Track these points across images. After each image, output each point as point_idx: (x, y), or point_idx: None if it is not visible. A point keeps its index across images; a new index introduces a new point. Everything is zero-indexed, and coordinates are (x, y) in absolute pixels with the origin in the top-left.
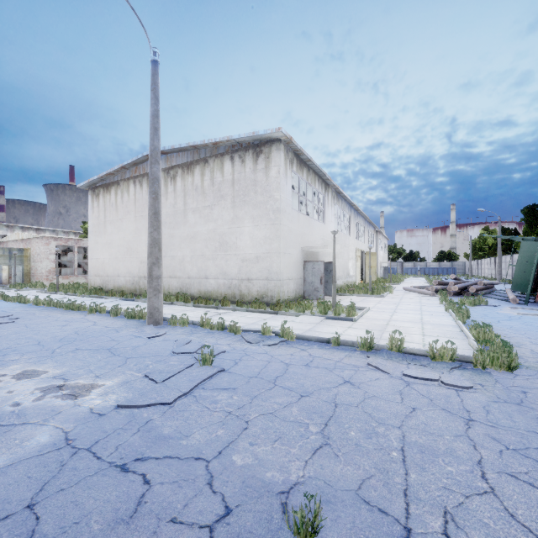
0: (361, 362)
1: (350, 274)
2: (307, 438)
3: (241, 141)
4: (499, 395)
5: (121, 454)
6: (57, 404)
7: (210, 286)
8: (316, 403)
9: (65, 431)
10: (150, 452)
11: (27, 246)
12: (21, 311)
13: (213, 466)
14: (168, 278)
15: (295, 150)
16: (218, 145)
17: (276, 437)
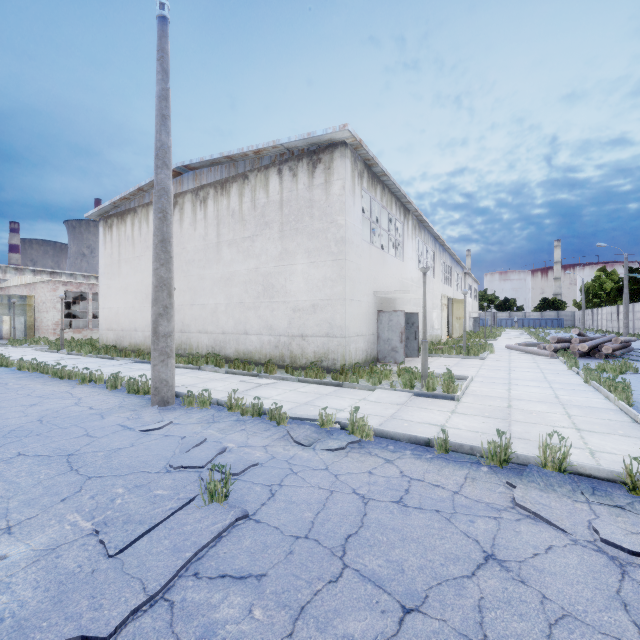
0: (500, 496)
1: (435, 327)
2: None
3: (292, 147)
4: None
5: None
6: None
7: (251, 344)
8: None
9: None
10: None
11: (31, 293)
12: None
13: None
14: (197, 334)
15: (366, 158)
16: (262, 155)
17: None
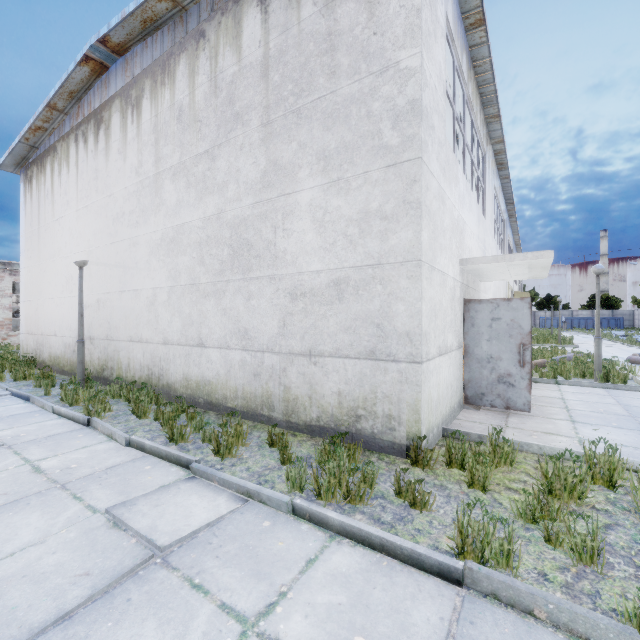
0: None
1: None
2: None
3: None
4: None
5: None
6: None
7: (209, 367)
8: None
9: None
10: None
11: None
12: None
13: None
14: (127, 342)
15: None
16: None
17: None
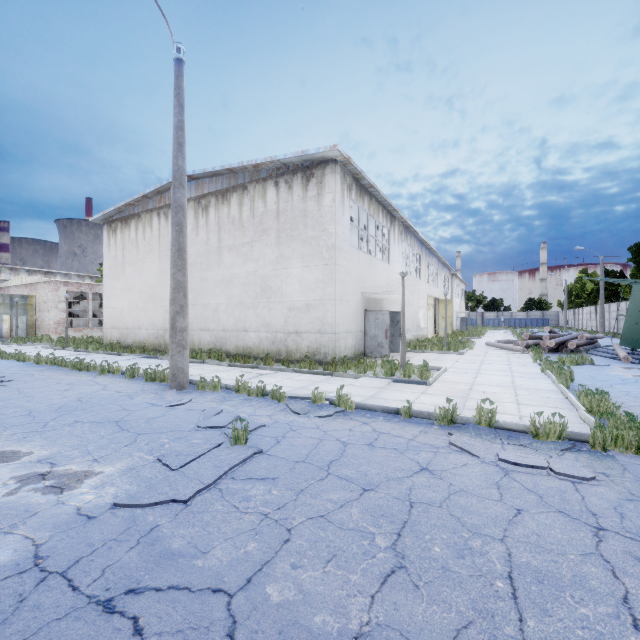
0: (442, 441)
1: (421, 326)
2: (373, 557)
3: (288, 163)
4: (633, 490)
5: (108, 582)
6: (34, 501)
7: (250, 340)
8: (384, 500)
9: (36, 544)
10: (150, 579)
11: (32, 293)
12: (17, 371)
13: (238, 605)
14: (199, 331)
15: (354, 173)
16: (260, 168)
17: (329, 555)
